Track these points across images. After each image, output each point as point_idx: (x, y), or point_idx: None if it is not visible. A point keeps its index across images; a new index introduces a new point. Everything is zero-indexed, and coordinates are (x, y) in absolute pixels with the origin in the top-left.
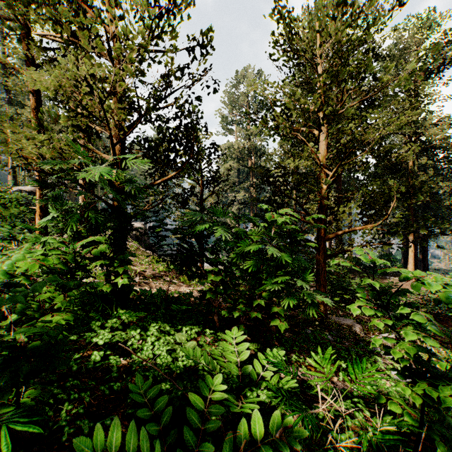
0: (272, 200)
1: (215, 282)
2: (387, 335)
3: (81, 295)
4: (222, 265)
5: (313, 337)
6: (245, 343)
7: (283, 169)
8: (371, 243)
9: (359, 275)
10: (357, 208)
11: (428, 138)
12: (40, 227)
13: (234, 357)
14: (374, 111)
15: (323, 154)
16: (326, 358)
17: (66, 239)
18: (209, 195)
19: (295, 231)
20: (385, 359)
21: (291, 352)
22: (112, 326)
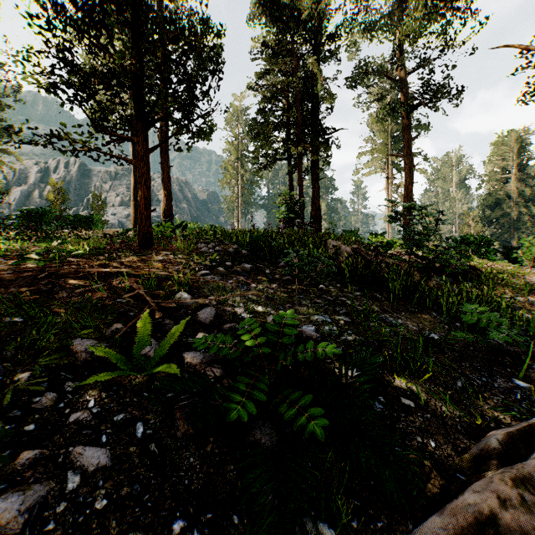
0: None
1: None
2: None
3: None
4: None
5: None
6: None
7: None
8: None
9: None
10: None
11: None
12: None
13: None
14: None
15: None
16: None
17: None
18: None
19: None
20: None
21: None
22: None
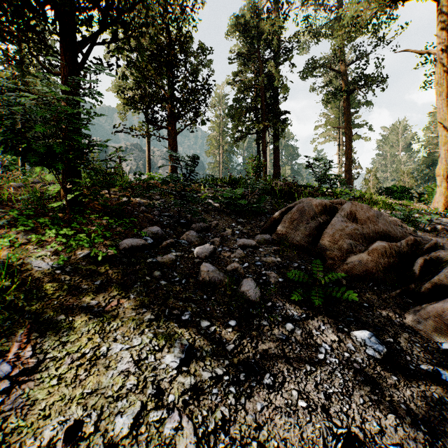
0: None
1: None
2: None
3: None
4: None
5: None
6: None
7: None
8: None
9: None
10: None
11: None
12: None
13: None
14: None
15: None
16: None
17: None
18: None
19: None
20: None
21: None
22: None
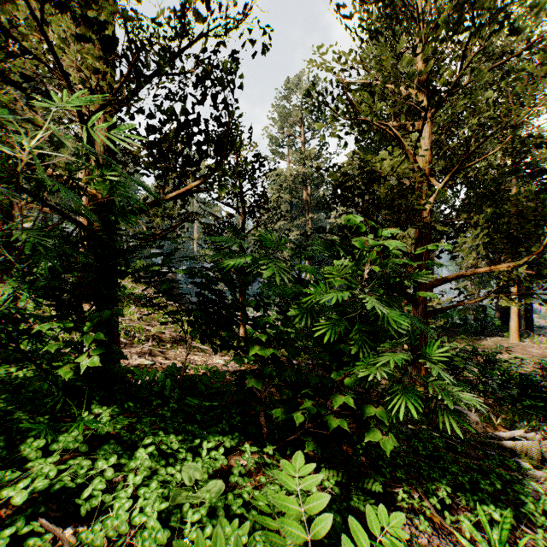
0: (347, 228)
1: (260, 357)
2: (522, 432)
3: (26, 383)
4: (272, 328)
5: (422, 448)
6: (321, 494)
7: (372, 172)
8: (498, 293)
9: (445, 334)
10: (485, 238)
11: (537, 157)
12: (1, 268)
13: (300, 529)
14: (544, 56)
15: (425, 158)
16: (502, 540)
17: (3, 284)
18: (253, 228)
19: (395, 272)
20: (538, 483)
21: (393, 482)
22: (66, 448)
